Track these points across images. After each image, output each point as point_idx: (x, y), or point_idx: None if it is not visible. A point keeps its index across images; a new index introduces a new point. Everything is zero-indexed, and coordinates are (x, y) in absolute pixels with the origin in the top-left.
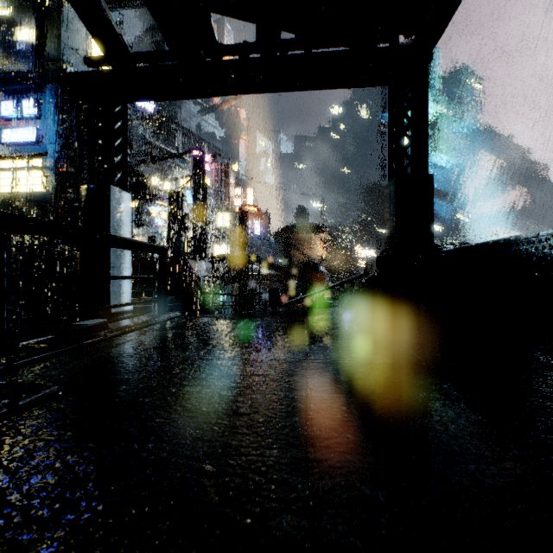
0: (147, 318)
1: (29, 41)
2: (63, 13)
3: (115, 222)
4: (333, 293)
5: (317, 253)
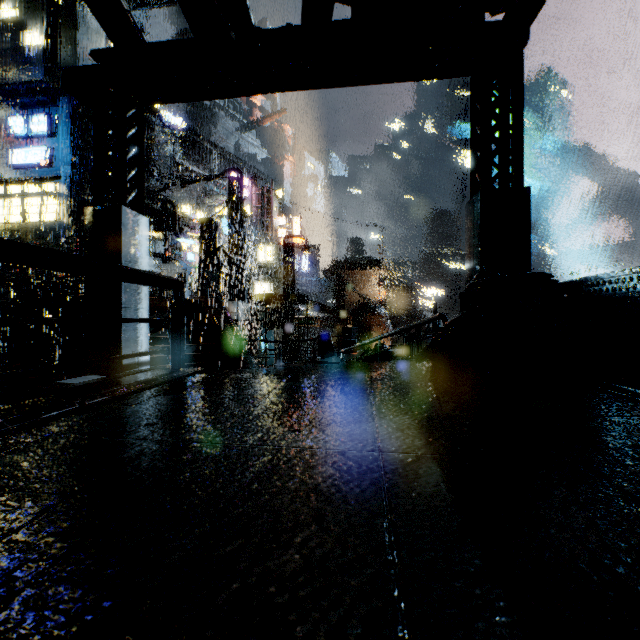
0: (153, 375)
1: (40, 45)
2: (79, 13)
3: (127, 252)
4: (394, 339)
5: (375, 293)
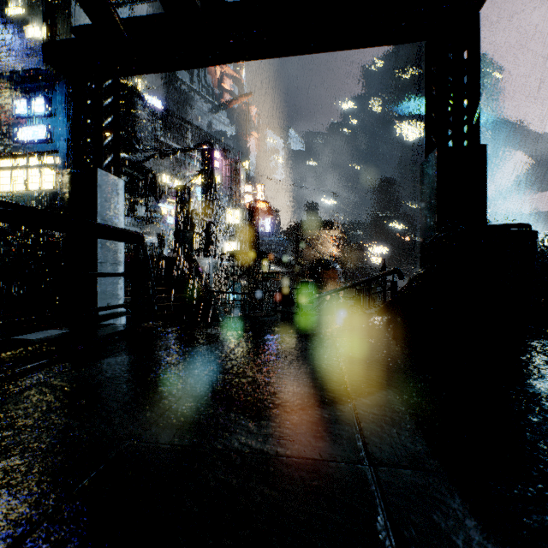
0: (110, 331)
1: (40, 38)
2: (73, 9)
3: (103, 211)
4: (346, 291)
5: (329, 250)
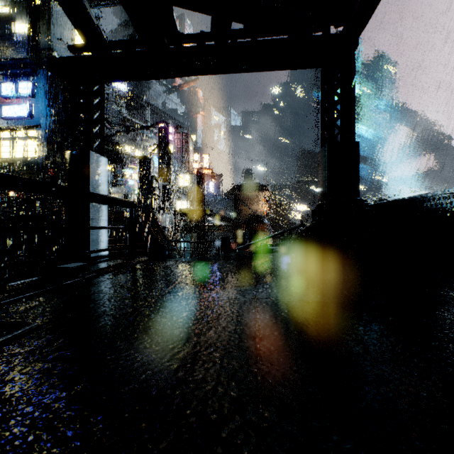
0: (119, 262)
1: (25, 33)
2: (52, 10)
3: (94, 182)
4: (275, 240)
5: (261, 208)
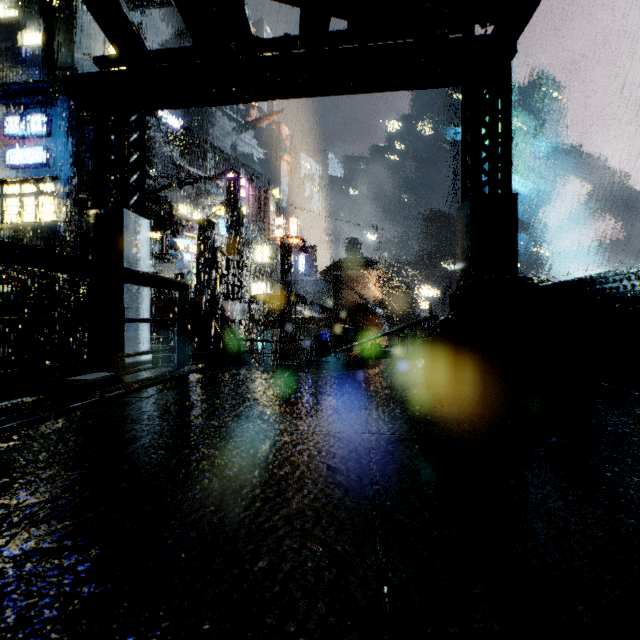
0: (161, 371)
1: (37, 46)
2: (76, 13)
3: (130, 254)
4: (391, 339)
5: (371, 293)
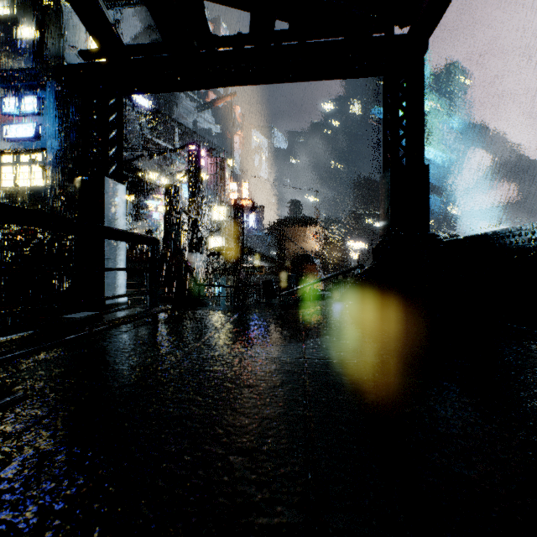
0: (137, 311)
1: (30, 39)
2: (63, 12)
3: (109, 214)
4: (326, 284)
5: (310, 246)
